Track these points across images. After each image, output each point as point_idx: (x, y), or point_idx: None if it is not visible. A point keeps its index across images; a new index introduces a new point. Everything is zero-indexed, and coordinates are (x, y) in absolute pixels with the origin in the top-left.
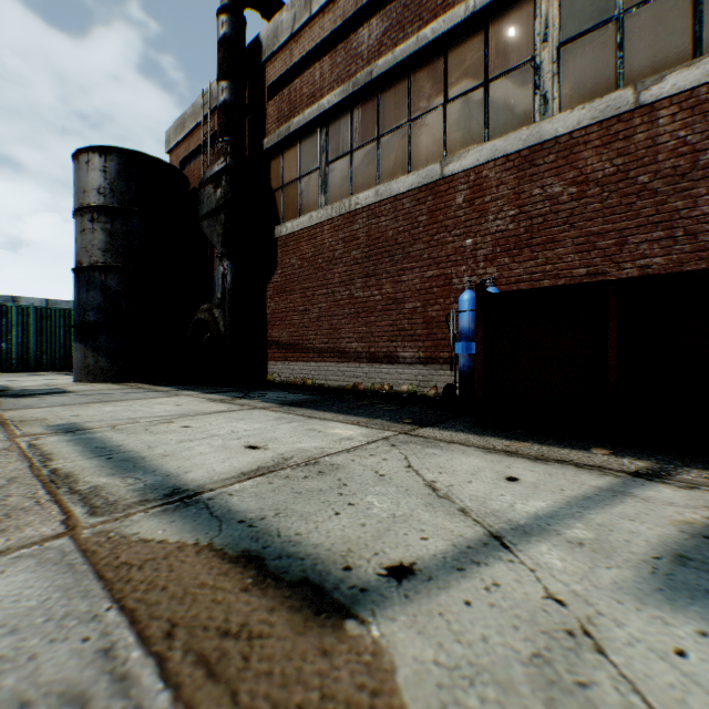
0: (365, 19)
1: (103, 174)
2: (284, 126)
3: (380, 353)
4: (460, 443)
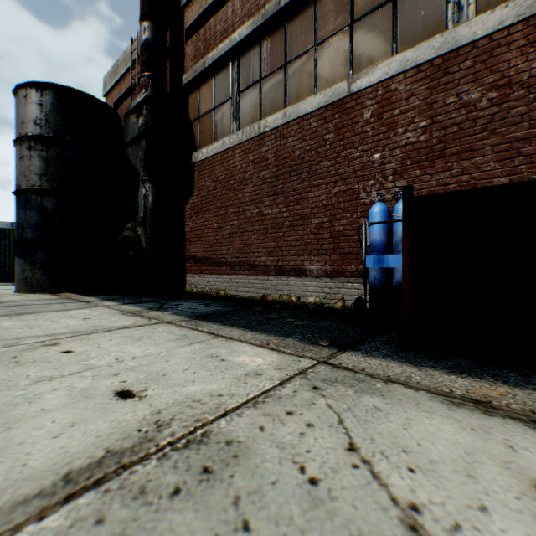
0: None
1: (39, 107)
2: (200, 62)
3: (288, 267)
4: (401, 383)
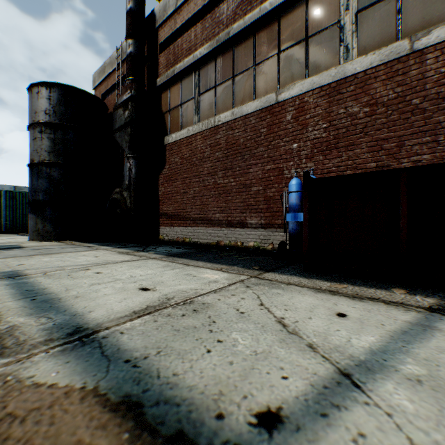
0: None
1: (48, 101)
2: (170, 70)
3: (235, 221)
4: (295, 284)
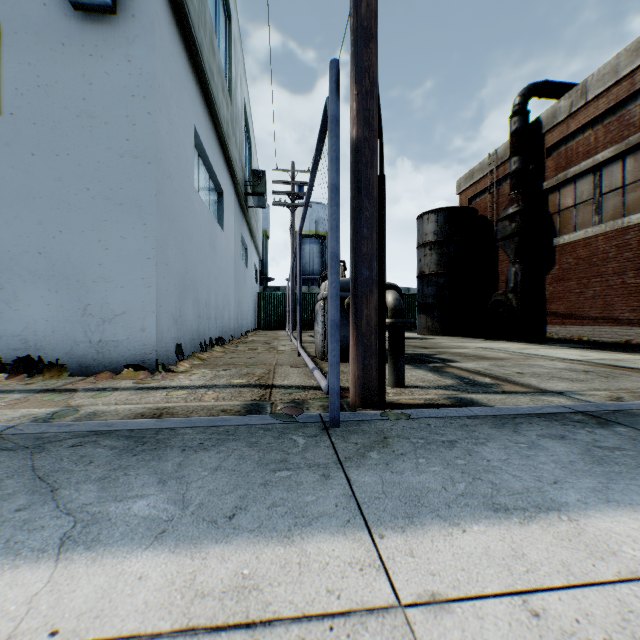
0: (634, 97)
1: (436, 223)
2: (560, 174)
3: None
4: None
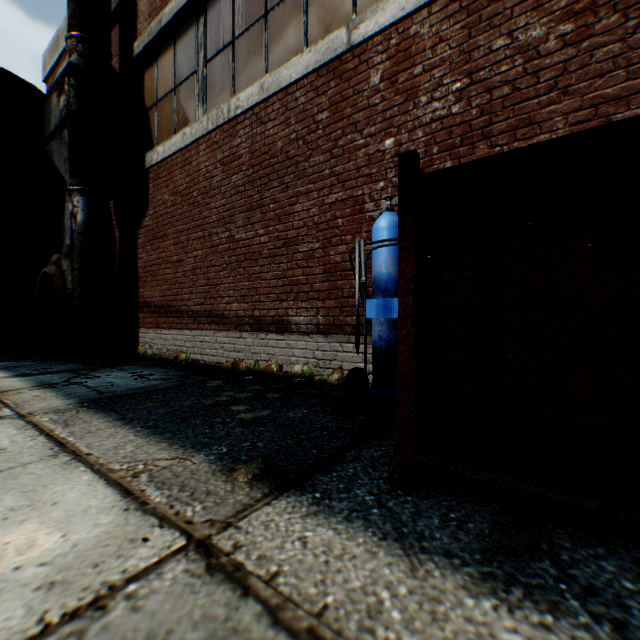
0: None
1: None
2: (155, 21)
3: (266, 318)
4: None
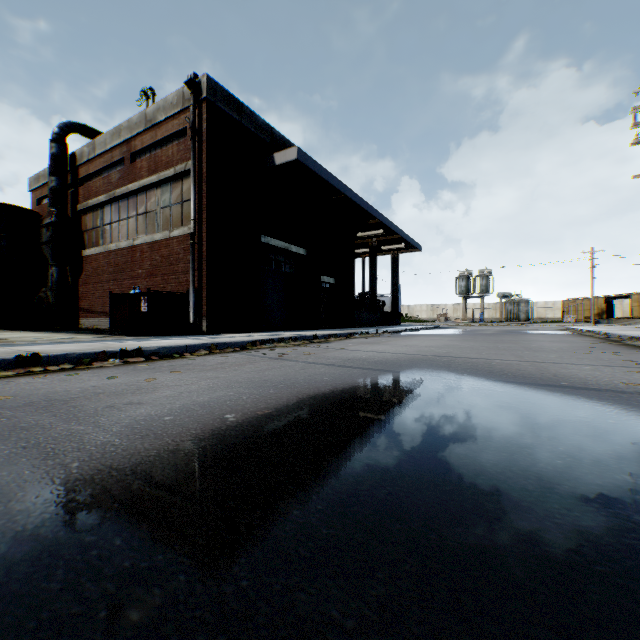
0: (117, 166)
1: None
2: (86, 202)
3: None
4: (88, 335)
